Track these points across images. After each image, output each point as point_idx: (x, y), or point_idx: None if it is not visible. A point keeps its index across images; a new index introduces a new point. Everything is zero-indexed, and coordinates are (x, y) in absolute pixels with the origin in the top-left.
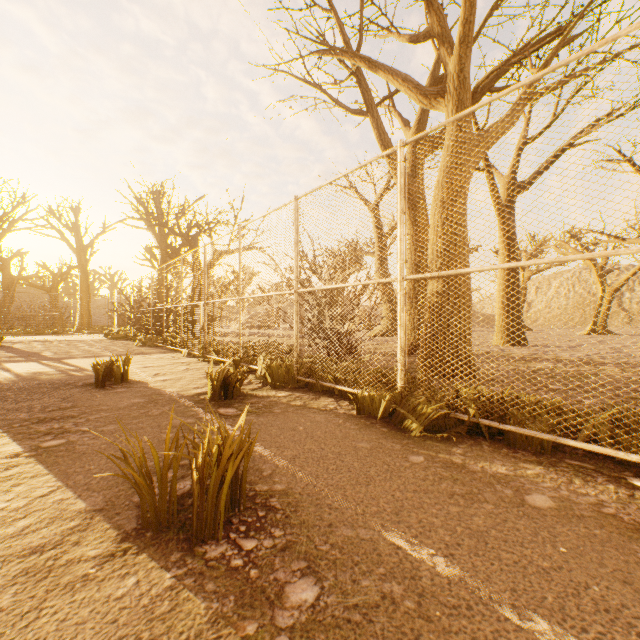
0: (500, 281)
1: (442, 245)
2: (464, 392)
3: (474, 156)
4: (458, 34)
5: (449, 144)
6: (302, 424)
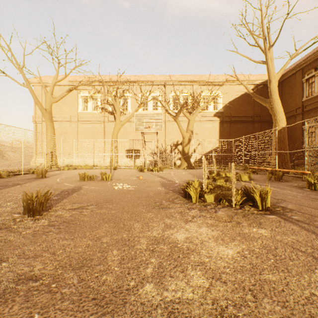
0: None
1: None
2: None
3: None
4: None
5: None
6: (1, 180)
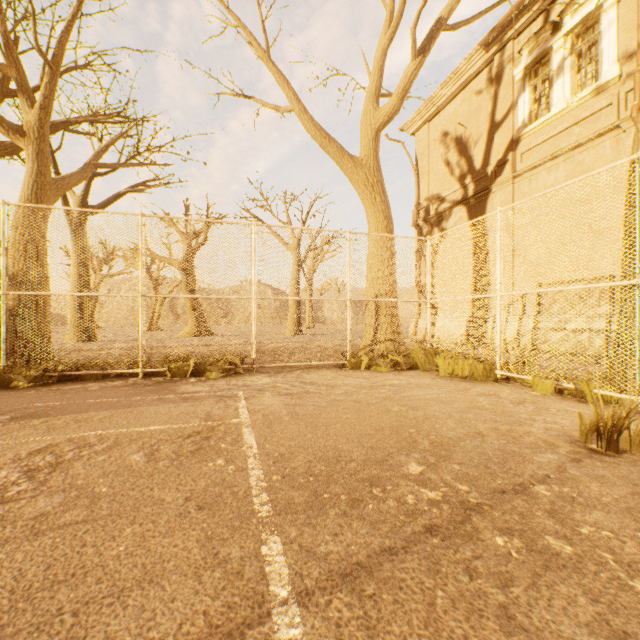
0: (74, 286)
1: (25, 261)
2: (53, 364)
3: (54, 197)
4: (40, 101)
5: (31, 181)
6: None
